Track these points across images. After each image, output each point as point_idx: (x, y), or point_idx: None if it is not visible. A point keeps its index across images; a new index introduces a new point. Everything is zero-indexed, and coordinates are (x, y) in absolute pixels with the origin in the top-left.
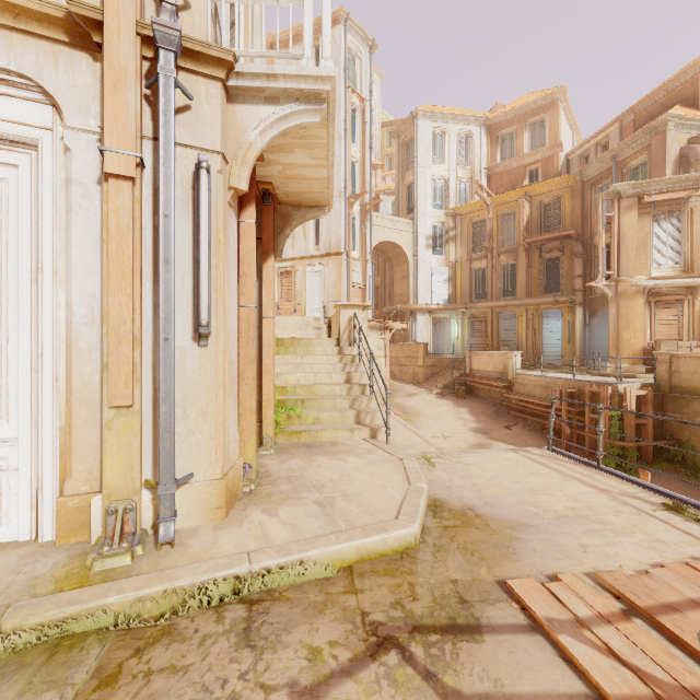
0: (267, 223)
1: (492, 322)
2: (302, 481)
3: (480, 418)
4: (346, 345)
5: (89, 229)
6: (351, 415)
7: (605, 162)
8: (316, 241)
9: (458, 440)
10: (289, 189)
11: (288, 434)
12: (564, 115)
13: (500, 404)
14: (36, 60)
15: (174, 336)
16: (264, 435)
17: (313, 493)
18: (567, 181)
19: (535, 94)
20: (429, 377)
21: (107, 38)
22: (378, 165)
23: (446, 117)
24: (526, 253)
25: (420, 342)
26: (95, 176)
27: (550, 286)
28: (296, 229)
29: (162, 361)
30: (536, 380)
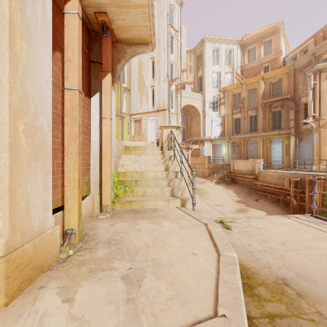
0: (105, 49)
1: (244, 145)
2: (119, 246)
3: (240, 195)
4: (166, 150)
5: None
6: (168, 190)
7: (308, 57)
8: (153, 104)
9: (229, 207)
10: (121, 23)
11: (123, 203)
12: (282, 37)
13: (250, 187)
14: None
15: None
16: (103, 204)
17: (124, 262)
18: (285, 69)
19: (266, 27)
20: (211, 174)
21: None
22: (184, 70)
23: (219, 41)
24: (262, 109)
25: (206, 156)
26: None
27: (275, 126)
28: (143, 98)
29: None
30: (272, 174)
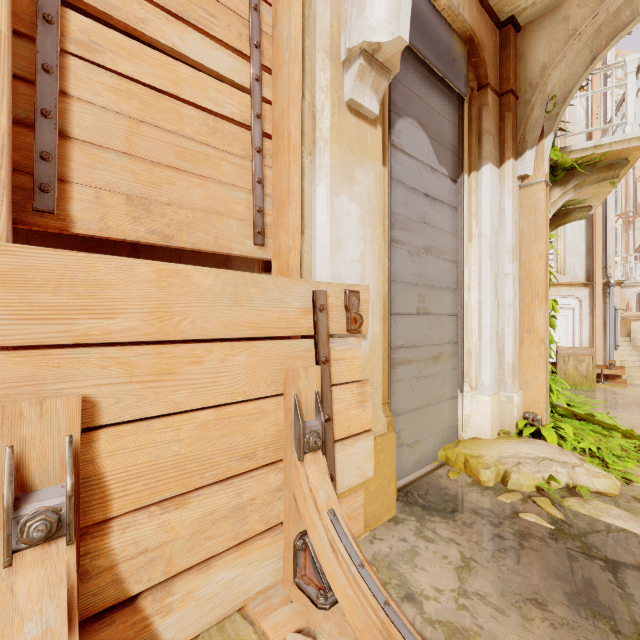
0: None
1: None
2: None
3: None
4: (634, 340)
5: (586, 325)
6: None
7: None
8: None
9: None
10: None
11: None
12: None
13: None
14: (576, 292)
15: (613, 349)
16: None
17: None
18: None
19: None
20: None
21: (596, 287)
22: None
23: None
24: None
25: None
26: (588, 313)
27: None
28: None
29: (610, 354)
30: None
